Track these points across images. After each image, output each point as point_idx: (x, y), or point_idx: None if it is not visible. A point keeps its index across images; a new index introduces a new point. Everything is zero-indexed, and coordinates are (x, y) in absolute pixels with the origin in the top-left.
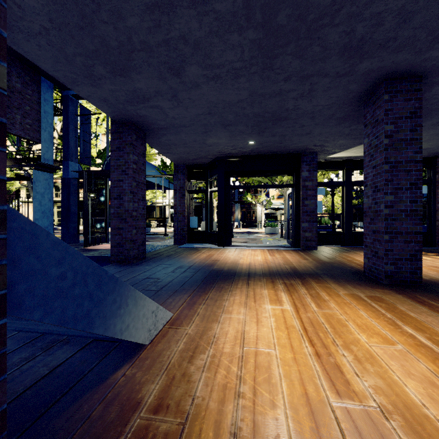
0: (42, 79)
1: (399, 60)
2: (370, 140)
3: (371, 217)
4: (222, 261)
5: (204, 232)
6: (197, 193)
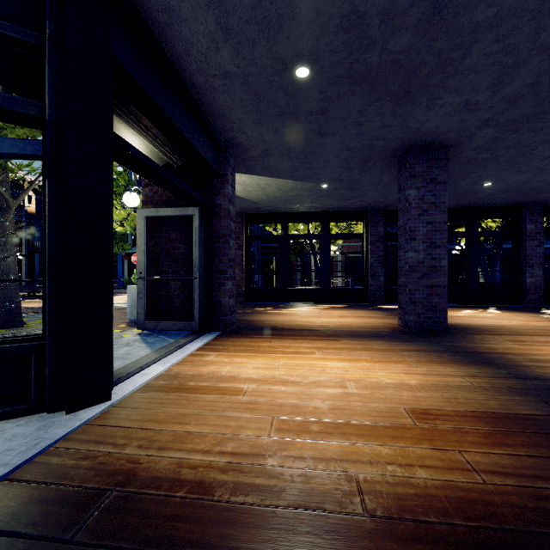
0: None
1: (474, 143)
2: (421, 194)
3: (424, 272)
4: (433, 402)
5: None
6: None
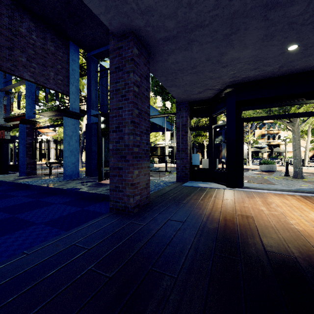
0: (71, 44)
1: None
2: None
3: None
4: (261, 221)
5: (207, 170)
6: (200, 130)
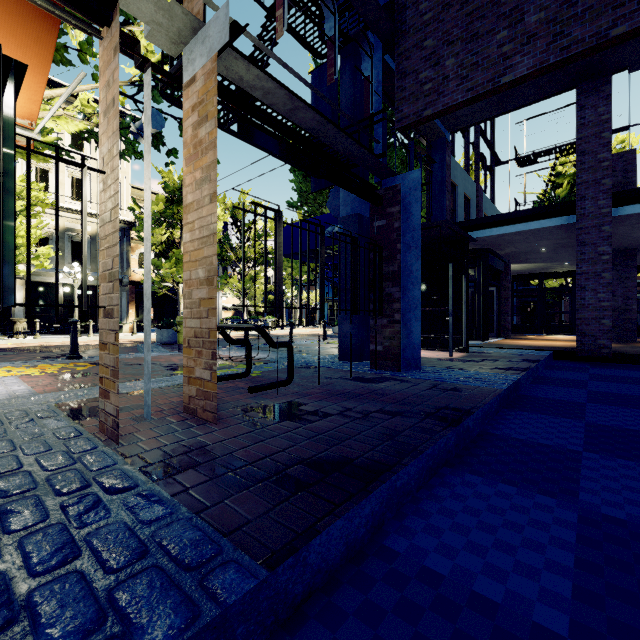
0: None
1: None
2: (619, 273)
3: (621, 312)
4: None
5: None
6: None
